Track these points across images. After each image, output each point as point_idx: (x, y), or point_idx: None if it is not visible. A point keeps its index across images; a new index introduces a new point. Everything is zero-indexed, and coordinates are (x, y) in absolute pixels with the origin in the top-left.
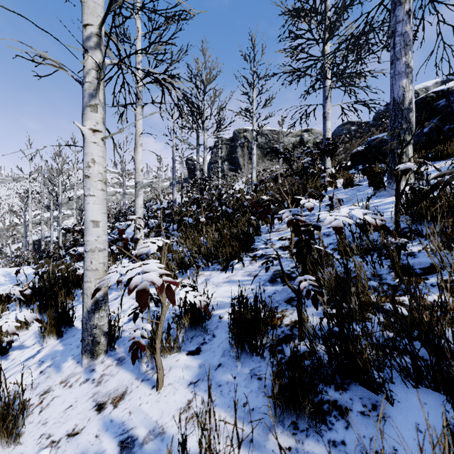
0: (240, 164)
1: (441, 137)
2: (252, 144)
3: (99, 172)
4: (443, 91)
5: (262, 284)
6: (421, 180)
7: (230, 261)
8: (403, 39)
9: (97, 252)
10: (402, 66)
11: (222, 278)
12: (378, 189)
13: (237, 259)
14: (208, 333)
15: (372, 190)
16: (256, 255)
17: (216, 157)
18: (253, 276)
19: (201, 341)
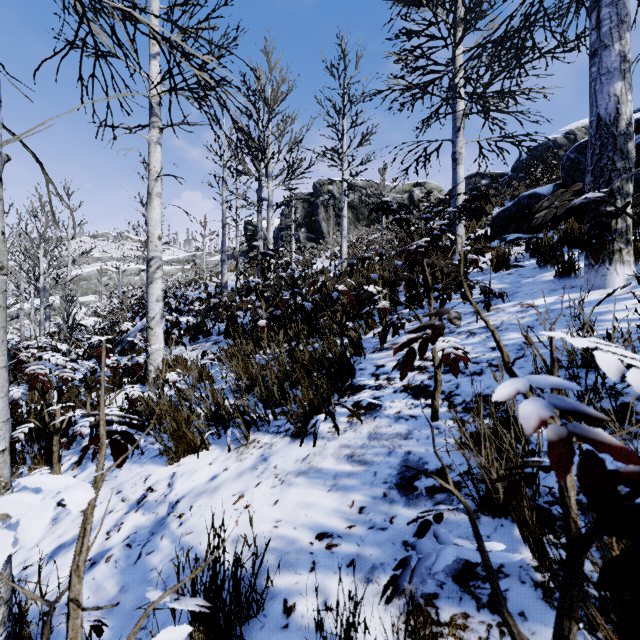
0: (322, 231)
1: None
2: (342, 201)
3: None
4: (639, 122)
5: (381, 493)
6: None
7: (309, 417)
8: (615, 11)
9: None
10: (614, 58)
11: (294, 459)
12: (563, 275)
13: (325, 413)
14: None
15: (548, 276)
16: (360, 402)
17: (287, 219)
18: (359, 463)
19: None
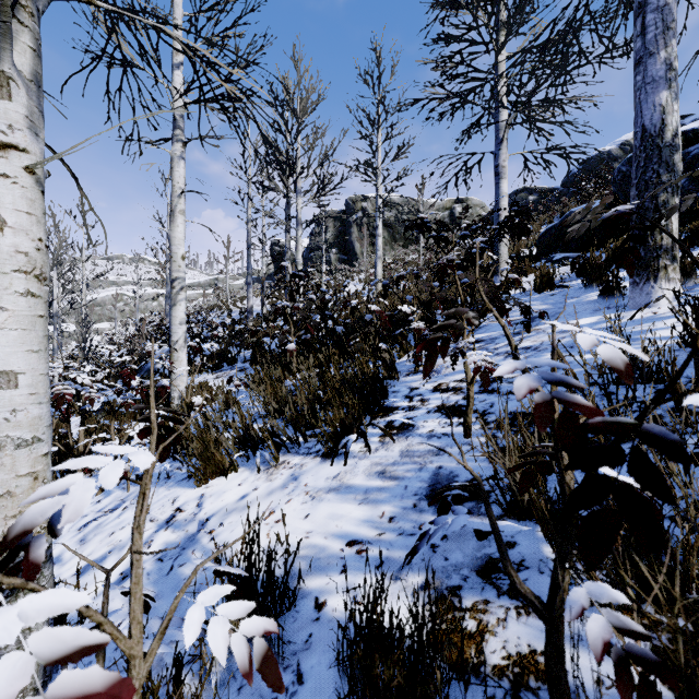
0: (356, 252)
1: (697, 206)
2: (377, 219)
3: (17, 249)
4: (696, 132)
5: (411, 504)
6: (689, 279)
7: (340, 437)
8: (661, 17)
9: (11, 448)
10: (660, 67)
11: (324, 477)
12: (608, 295)
13: (356, 434)
14: (287, 663)
15: (593, 296)
16: (392, 422)
17: (318, 238)
18: (390, 478)
19: (265, 694)
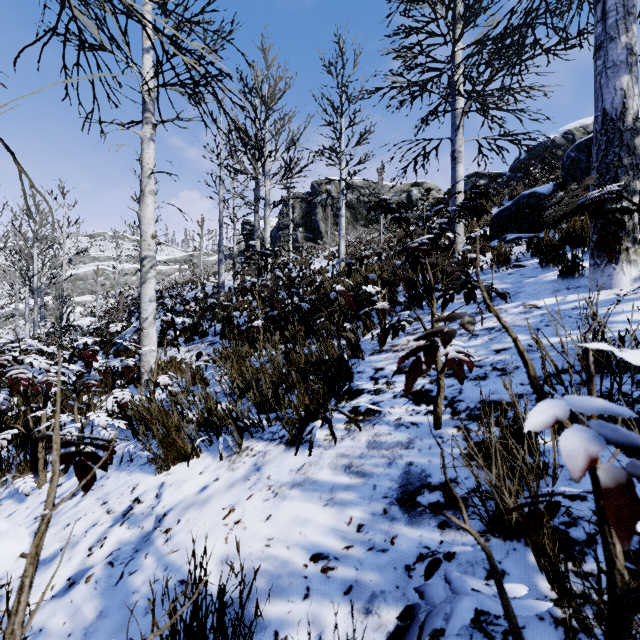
0: (320, 231)
1: None
2: (340, 200)
3: None
4: None
5: (381, 509)
6: None
7: (305, 424)
8: (622, 2)
9: None
10: (621, 51)
11: (288, 469)
12: (567, 275)
13: (321, 419)
14: None
15: (550, 276)
16: (358, 407)
17: (285, 218)
18: (358, 475)
19: None
